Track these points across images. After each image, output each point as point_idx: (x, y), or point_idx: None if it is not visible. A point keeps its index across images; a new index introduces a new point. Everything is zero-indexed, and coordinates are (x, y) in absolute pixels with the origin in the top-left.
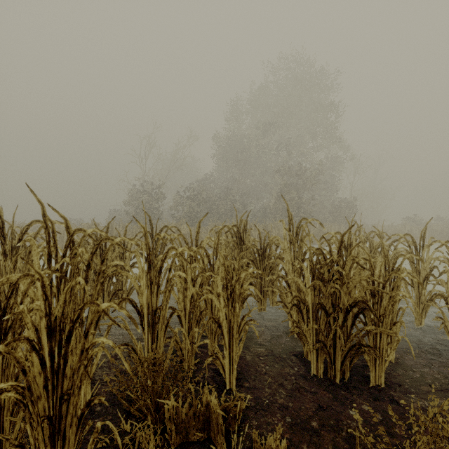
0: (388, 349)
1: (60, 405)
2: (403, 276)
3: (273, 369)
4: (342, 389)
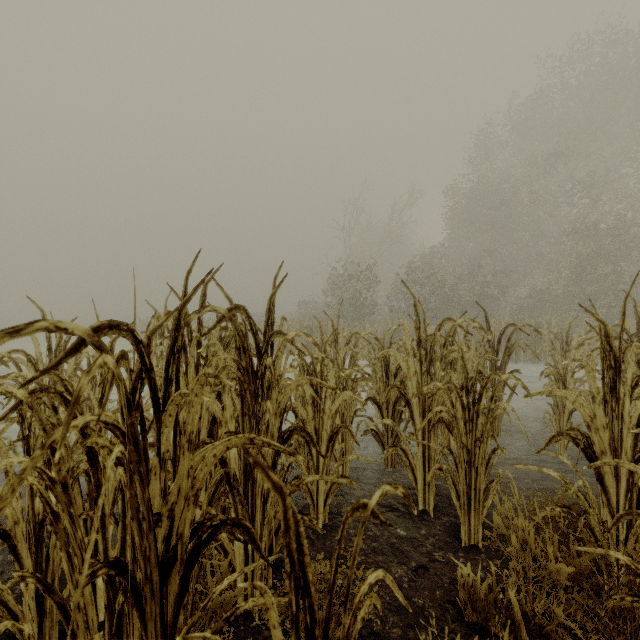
0: None
1: None
2: None
3: None
4: None
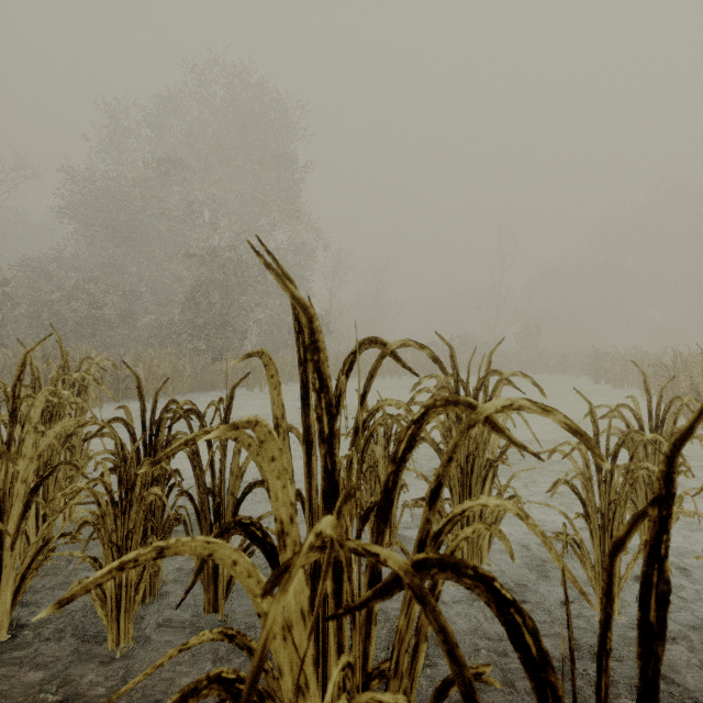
0: None
1: None
2: None
3: None
4: None
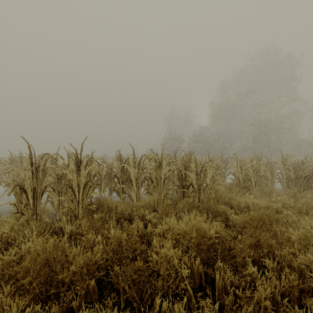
0: None
1: (255, 182)
2: None
3: None
4: None
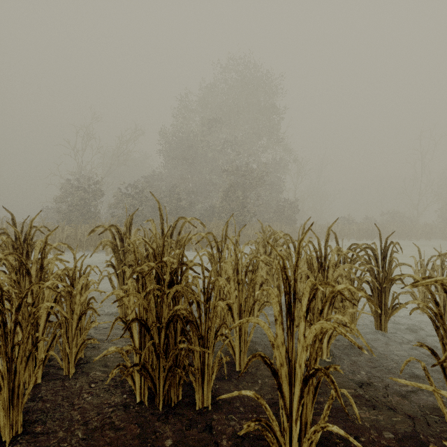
0: (241, 359)
1: None
2: (221, 283)
3: (95, 400)
4: (159, 418)
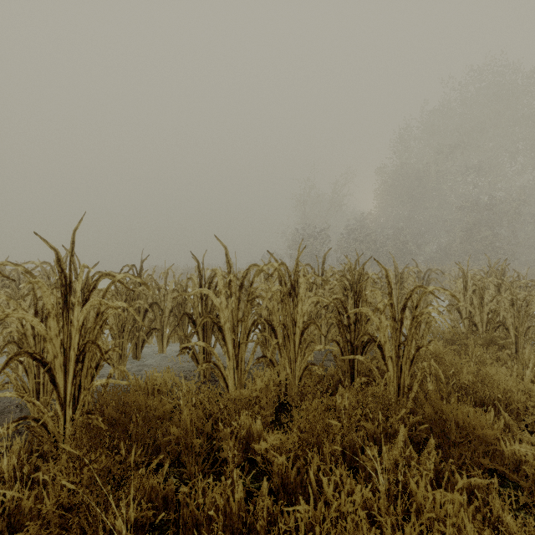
0: None
1: (517, 329)
2: None
3: None
4: None
